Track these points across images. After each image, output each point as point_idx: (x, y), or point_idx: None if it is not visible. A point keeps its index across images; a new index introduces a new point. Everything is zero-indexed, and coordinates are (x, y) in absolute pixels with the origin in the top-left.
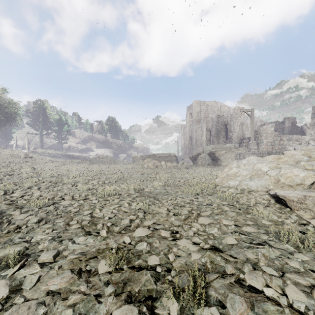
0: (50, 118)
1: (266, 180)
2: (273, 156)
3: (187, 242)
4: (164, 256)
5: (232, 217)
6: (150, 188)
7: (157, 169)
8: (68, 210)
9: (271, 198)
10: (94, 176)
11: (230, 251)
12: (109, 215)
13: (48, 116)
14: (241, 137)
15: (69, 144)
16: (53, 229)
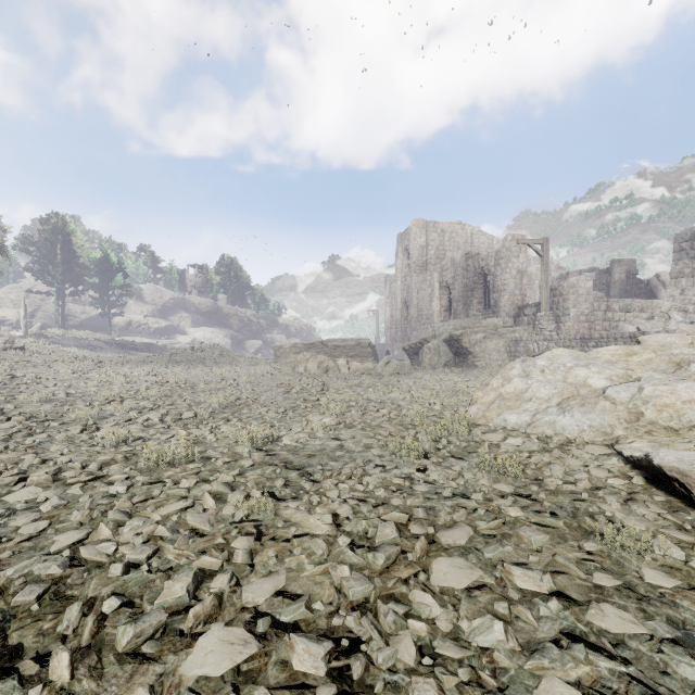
0: (81, 257)
1: (603, 414)
2: (615, 348)
3: None
4: None
5: (539, 551)
6: (299, 436)
7: (327, 378)
8: (7, 531)
9: (630, 468)
10: (163, 398)
11: None
12: (130, 554)
13: (76, 253)
14: (520, 303)
15: (127, 318)
16: None
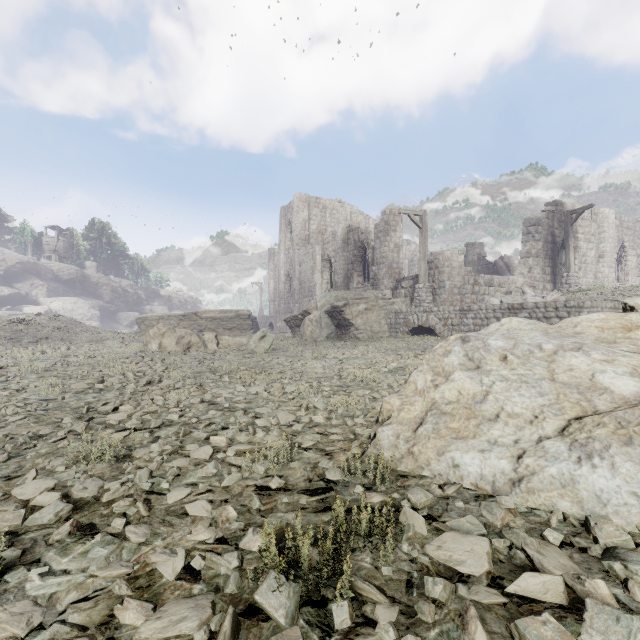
0: None
1: None
2: (602, 317)
3: None
4: None
5: None
6: None
7: (176, 359)
8: None
9: None
10: None
11: None
12: None
13: None
14: (397, 276)
15: None
16: None
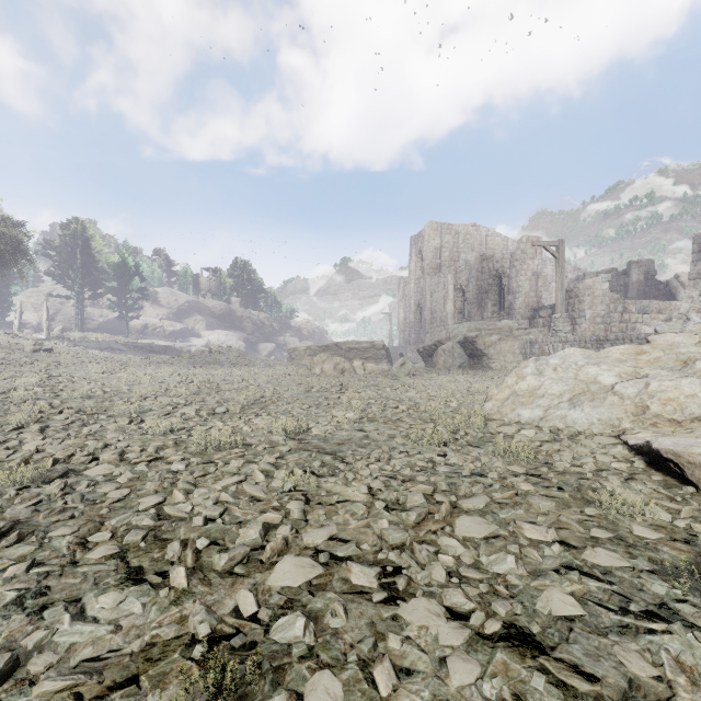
0: (100, 262)
1: (611, 408)
2: (625, 347)
3: (430, 612)
4: (359, 671)
5: (546, 514)
6: (326, 428)
7: (344, 378)
8: (98, 496)
9: (634, 455)
10: (193, 396)
11: (567, 646)
12: (206, 511)
13: (95, 257)
14: (535, 305)
15: (144, 322)
16: (32, 562)
